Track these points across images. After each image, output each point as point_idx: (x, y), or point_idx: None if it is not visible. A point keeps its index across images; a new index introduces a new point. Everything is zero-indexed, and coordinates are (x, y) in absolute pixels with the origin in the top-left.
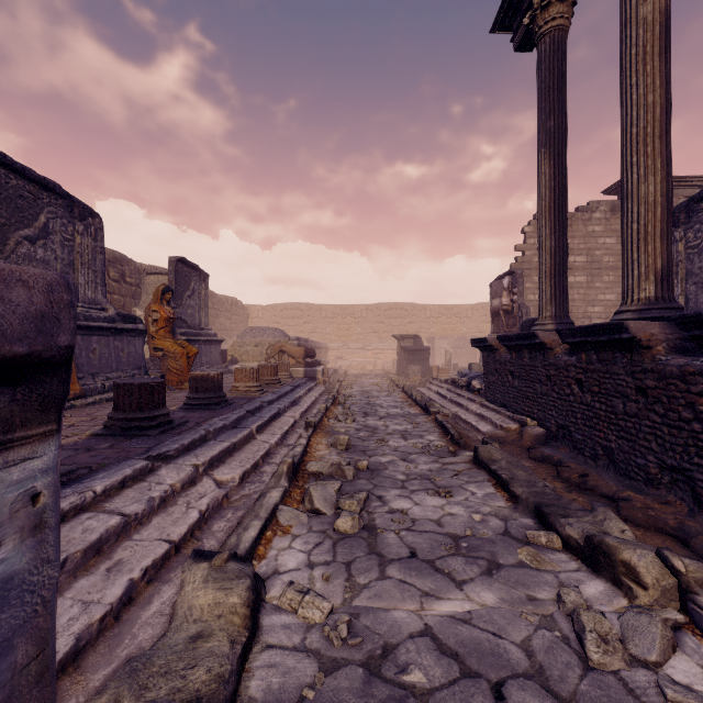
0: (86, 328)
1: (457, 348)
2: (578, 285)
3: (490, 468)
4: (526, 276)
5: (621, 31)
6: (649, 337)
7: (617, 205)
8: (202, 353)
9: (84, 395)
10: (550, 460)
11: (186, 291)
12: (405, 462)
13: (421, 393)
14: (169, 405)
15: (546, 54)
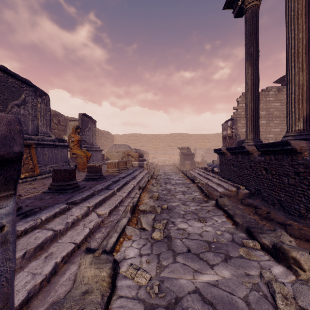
0: (42, 145)
1: (206, 153)
2: (262, 124)
3: (224, 209)
4: (238, 120)
5: (286, 4)
6: (301, 148)
7: (280, 88)
8: (93, 155)
9: (41, 174)
10: (252, 205)
11: (86, 128)
12: (184, 206)
13: (190, 173)
14: (78, 179)
15: (249, 18)
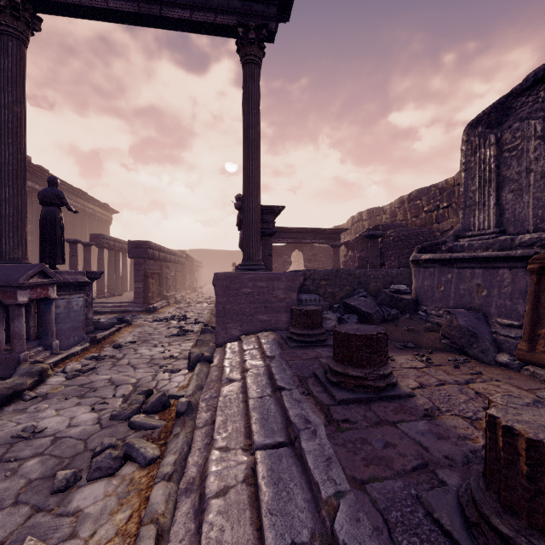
0: None
1: None
2: None
3: None
4: None
5: None
6: None
7: None
8: None
9: None
10: None
11: None
12: None
13: None
14: None
15: None
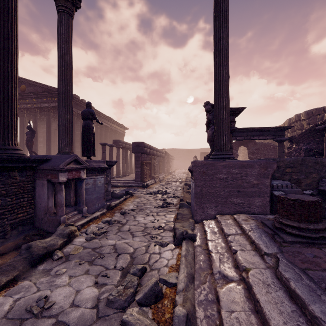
0: None
1: None
2: None
3: None
4: None
5: None
6: None
7: None
8: None
9: None
10: None
11: None
12: None
13: None
14: None
15: None
